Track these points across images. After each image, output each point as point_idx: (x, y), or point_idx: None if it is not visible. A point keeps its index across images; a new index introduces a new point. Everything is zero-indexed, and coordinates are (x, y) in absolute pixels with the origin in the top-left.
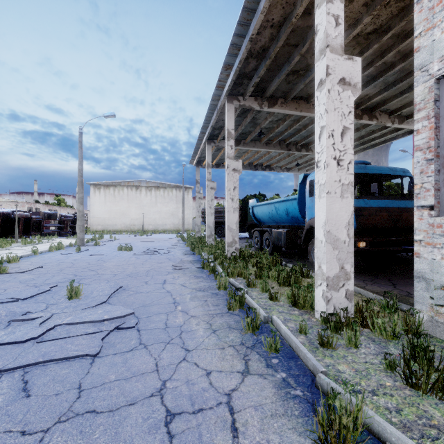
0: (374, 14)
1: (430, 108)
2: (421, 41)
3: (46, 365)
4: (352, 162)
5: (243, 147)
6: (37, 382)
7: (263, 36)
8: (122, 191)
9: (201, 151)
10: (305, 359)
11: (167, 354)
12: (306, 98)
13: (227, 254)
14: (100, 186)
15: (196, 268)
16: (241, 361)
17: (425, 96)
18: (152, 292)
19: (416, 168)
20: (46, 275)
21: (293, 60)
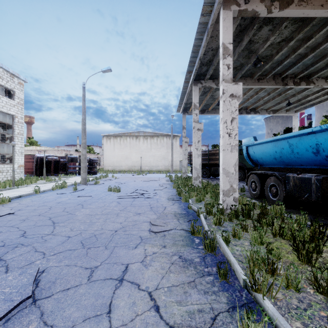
0: None
1: None
2: None
3: None
4: None
5: None
6: None
7: None
8: (126, 140)
9: (187, 95)
10: None
11: None
12: None
13: (223, 205)
14: (111, 137)
15: (182, 230)
16: None
17: None
18: None
19: None
20: None
21: None
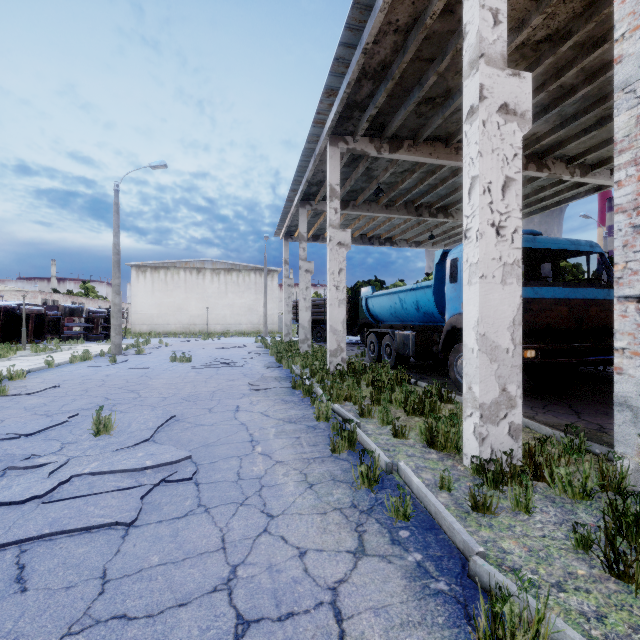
0: (549, 12)
1: (639, 148)
2: (624, 46)
3: (55, 539)
4: (519, 231)
5: (353, 211)
6: (39, 567)
7: (382, 46)
8: (177, 276)
9: (291, 217)
10: (451, 532)
11: (239, 522)
12: (445, 139)
13: (330, 367)
14: (146, 268)
15: (284, 388)
16: (353, 533)
17: (631, 129)
18: (218, 424)
19: (617, 239)
20: (63, 399)
21: (426, 82)
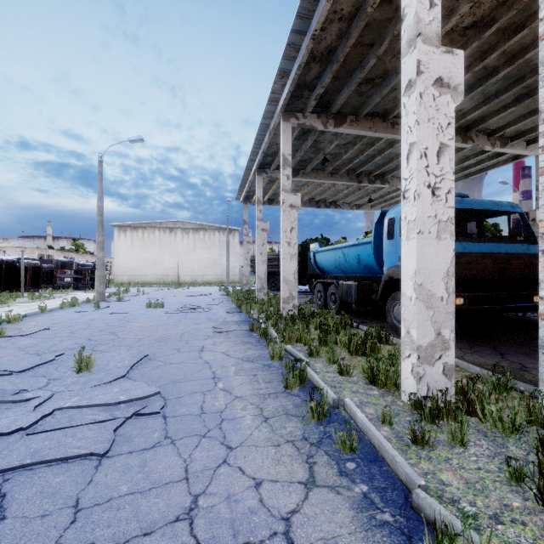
0: (475, 0)
1: None
2: None
3: (35, 469)
4: (452, 191)
5: (303, 178)
6: (19, 496)
7: (329, 33)
8: (153, 234)
9: (250, 184)
10: (394, 464)
11: (201, 453)
12: (382, 115)
13: (283, 312)
14: (126, 228)
15: (243, 330)
16: (304, 465)
17: None
18: (185, 363)
19: (541, 198)
20: (52, 340)
21: (367, 64)
